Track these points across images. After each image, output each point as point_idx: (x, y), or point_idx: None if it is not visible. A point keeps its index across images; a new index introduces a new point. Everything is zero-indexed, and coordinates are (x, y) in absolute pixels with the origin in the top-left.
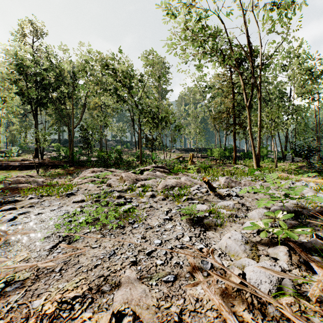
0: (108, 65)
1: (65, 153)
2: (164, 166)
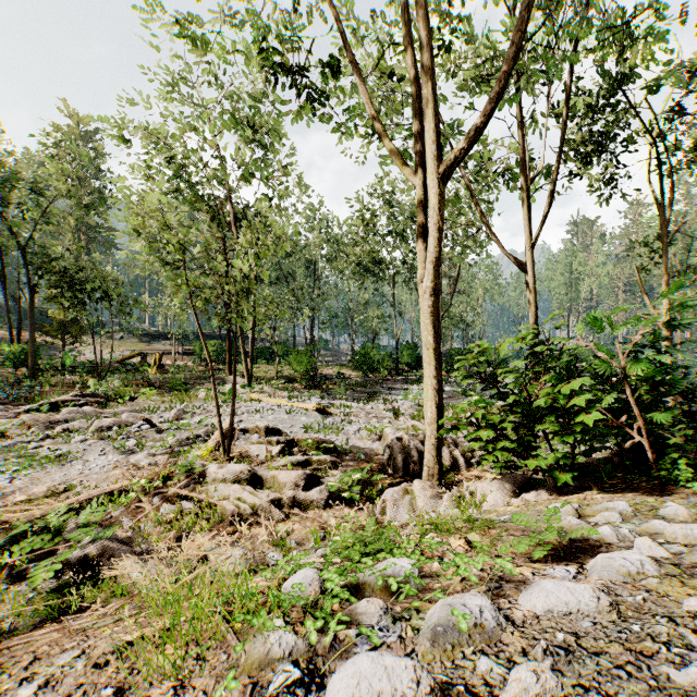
0: None
1: None
2: (98, 393)
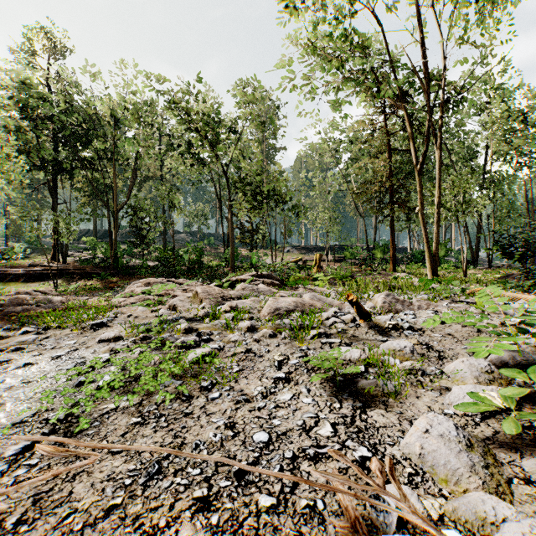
0: (177, 103)
1: (103, 253)
2: (273, 275)
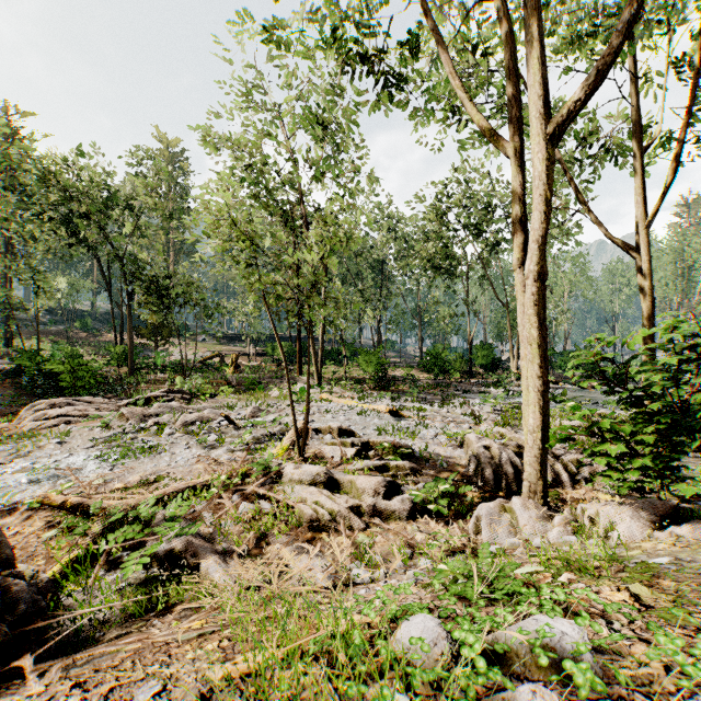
0: (57, 181)
1: None
2: (183, 390)
